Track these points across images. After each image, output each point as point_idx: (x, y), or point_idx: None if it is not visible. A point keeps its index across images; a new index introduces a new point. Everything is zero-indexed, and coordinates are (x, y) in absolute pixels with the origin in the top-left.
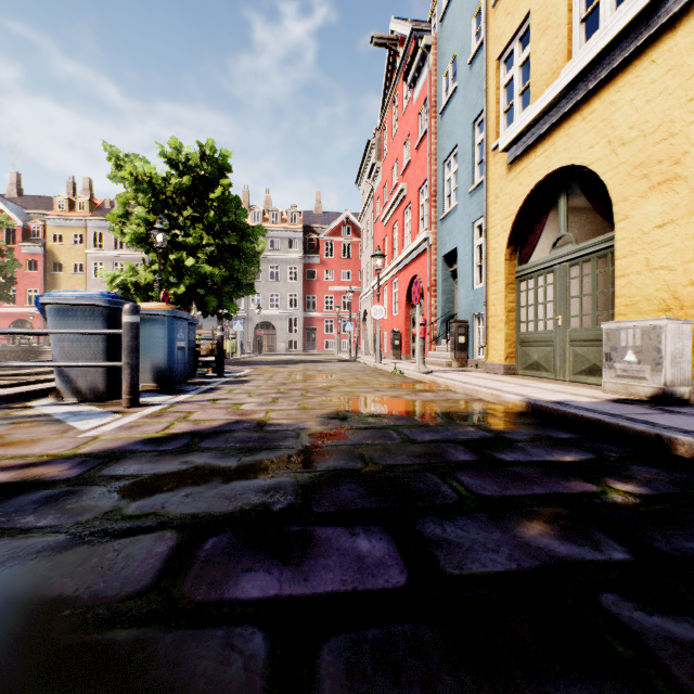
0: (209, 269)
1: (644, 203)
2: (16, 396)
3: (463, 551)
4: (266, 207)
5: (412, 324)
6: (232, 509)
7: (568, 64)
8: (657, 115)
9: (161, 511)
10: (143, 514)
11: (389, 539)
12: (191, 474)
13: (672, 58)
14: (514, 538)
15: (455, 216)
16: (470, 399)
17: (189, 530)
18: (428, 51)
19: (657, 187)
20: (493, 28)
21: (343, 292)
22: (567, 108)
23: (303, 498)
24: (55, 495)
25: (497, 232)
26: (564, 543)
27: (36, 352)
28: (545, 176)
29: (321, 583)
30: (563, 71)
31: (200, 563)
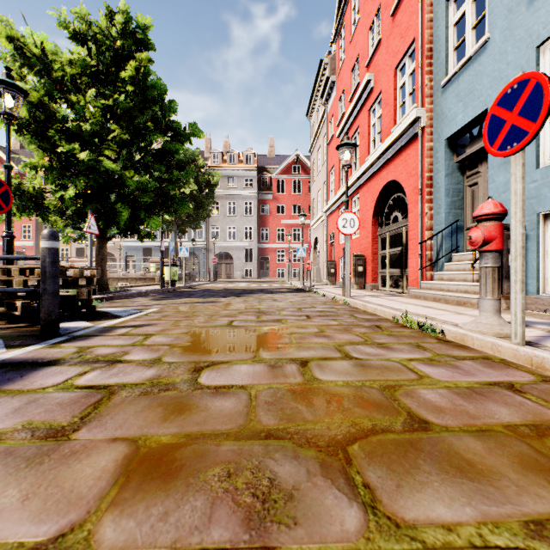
0: (112, 166)
1: None
2: None
3: None
4: (224, 150)
5: (381, 246)
6: None
7: None
8: None
9: None
10: None
11: None
12: None
13: None
14: None
15: (482, 60)
16: None
17: None
18: None
19: None
20: None
21: (293, 224)
22: None
23: None
24: None
25: None
26: None
27: None
28: None
29: None
30: None
31: None
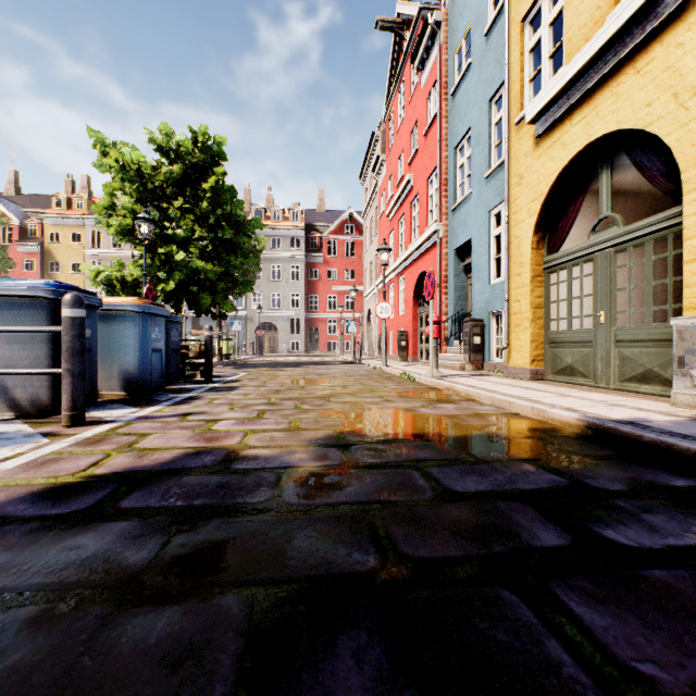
0: (201, 264)
1: None
2: None
3: None
4: (267, 205)
5: (420, 324)
6: None
7: (617, 7)
8: None
9: None
10: None
11: None
12: (57, 589)
13: None
14: None
15: (469, 205)
16: (503, 414)
17: None
18: (438, 28)
19: None
20: None
21: (346, 291)
22: (616, 61)
23: (249, 692)
24: None
25: (521, 218)
26: None
27: None
28: (584, 146)
29: None
30: (609, 17)
31: None
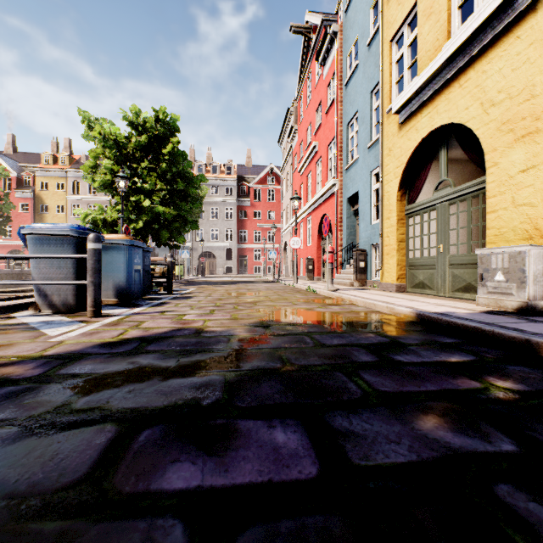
0: (162, 209)
1: (510, 152)
2: (3, 308)
3: (368, 443)
4: (208, 161)
5: (322, 253)
6: (167, 403)
7: (448, 42)
8: (521, 81)
9: (105, 405)
10: (89, 408)
11: (303, 431)
12: (136, 373)
13: (534, 34)
14: (413, 430)
15: (357, 166)
16: (369, 311)
17: (127, 423)
18: (335, 36)
19: (521, 139)
20: (387, 16)
21: (268, 228)
22: (447, 78)
23: (229, 394)
24: (17, 391)
25: (390, 178)
26: (457, 435)
27: (26, 275)
28: (429, 132)
29: (240, 474)
30: (444, 47)
31: (132, 454)
